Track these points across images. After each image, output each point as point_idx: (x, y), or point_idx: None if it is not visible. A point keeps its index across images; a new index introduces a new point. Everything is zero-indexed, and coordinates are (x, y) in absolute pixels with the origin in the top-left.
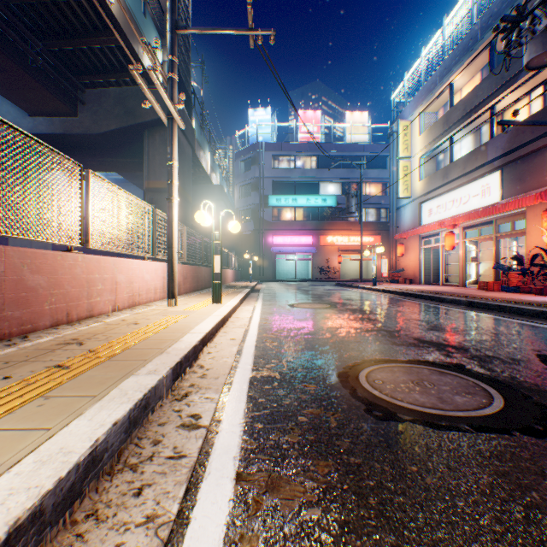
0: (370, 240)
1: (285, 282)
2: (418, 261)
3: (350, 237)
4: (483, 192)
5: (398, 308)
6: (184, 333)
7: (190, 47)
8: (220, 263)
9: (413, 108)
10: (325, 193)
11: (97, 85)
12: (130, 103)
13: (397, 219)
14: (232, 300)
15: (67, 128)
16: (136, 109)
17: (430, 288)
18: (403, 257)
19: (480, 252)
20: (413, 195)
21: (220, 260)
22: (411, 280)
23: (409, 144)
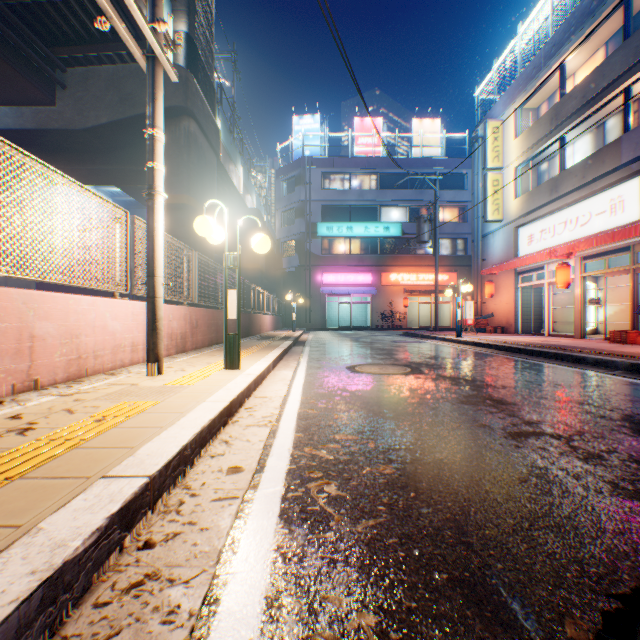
0: (444, 278)
1: (338, 331)
2: (513, 303)
3: (419, 274)
4: (613, 208)
5: (523, 376)
6: (87, 481)
7: (213, 20)
8: (236, 303)
9: (506, 104)
10: (387, 220)
11: (82, 62)
12: (127, 87)
13: (482, 249)
14: (260, 361)
15: (41, 121)
16: (135, 95)
17: (538, 340)
18: (492, 299)
19: (602, 291)
20: (506, 217)
21: (236, 298)
22: (503, 329)
23: (501, 152)
